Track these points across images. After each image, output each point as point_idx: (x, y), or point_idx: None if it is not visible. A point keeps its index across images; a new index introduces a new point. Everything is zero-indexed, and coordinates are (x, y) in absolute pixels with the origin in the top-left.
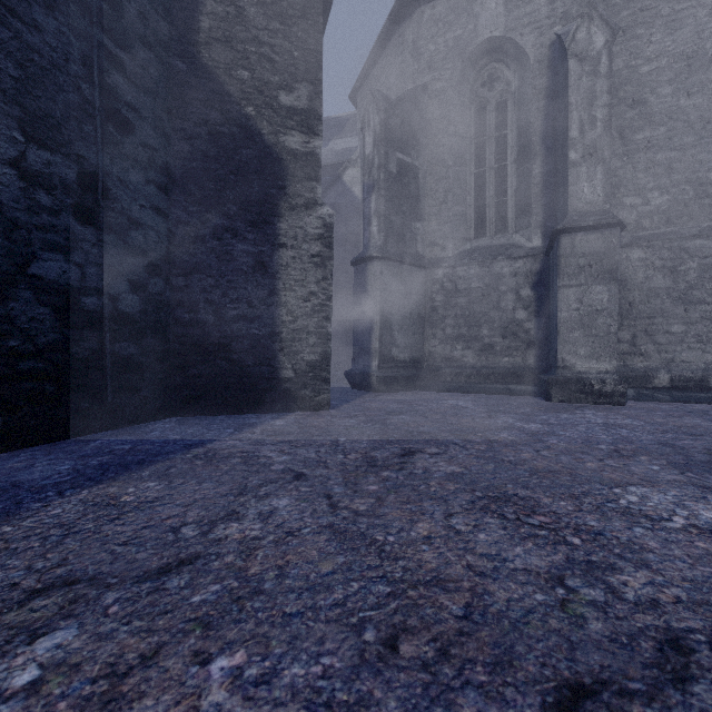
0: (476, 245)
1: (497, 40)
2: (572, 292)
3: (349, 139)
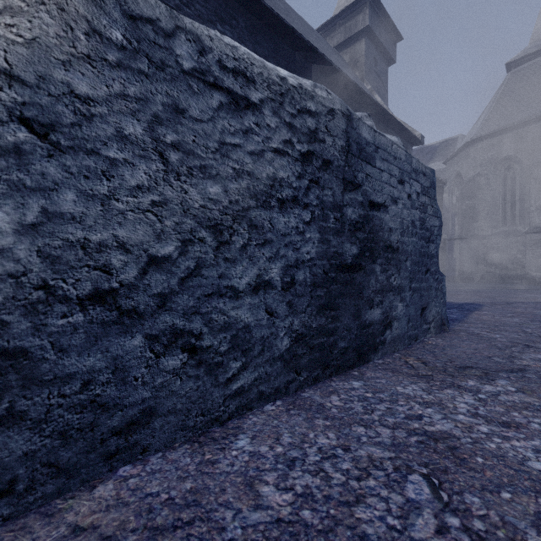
0: (501, 230)
1: (510, 156)
2: (530, 251)
3: (438, 163)
